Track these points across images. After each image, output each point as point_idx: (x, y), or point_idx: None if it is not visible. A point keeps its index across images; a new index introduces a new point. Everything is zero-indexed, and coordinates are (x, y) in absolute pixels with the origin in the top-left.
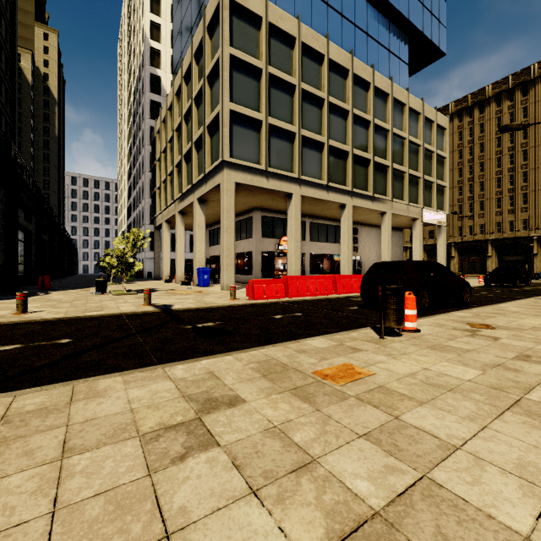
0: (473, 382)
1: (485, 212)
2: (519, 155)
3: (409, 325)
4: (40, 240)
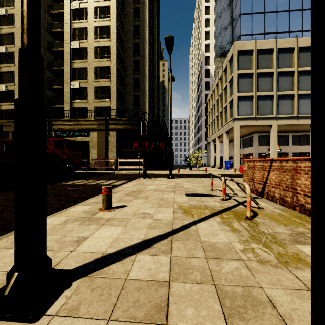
0: None
1: None
2: None
3: None
4: (169, 152)
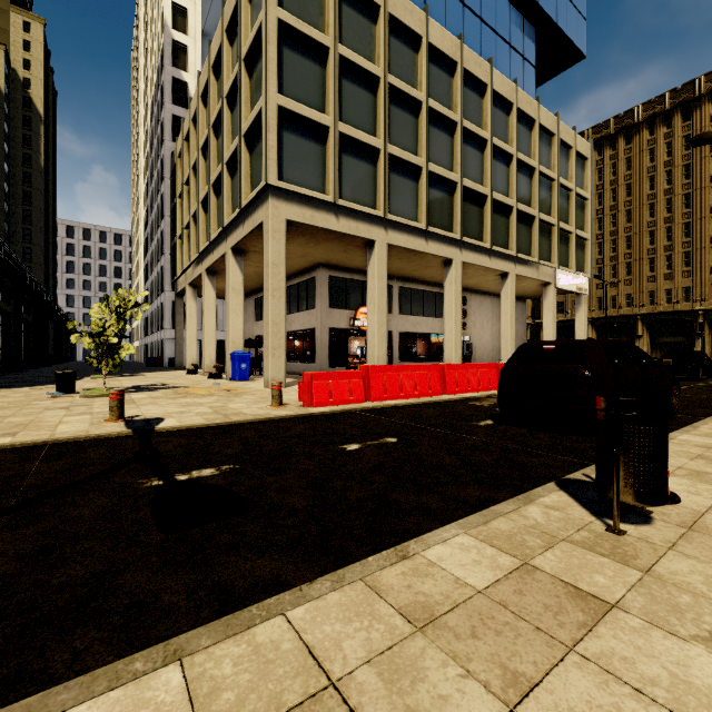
0: None
1: (633, 277)
2: (679, 200)
3: None
4: None
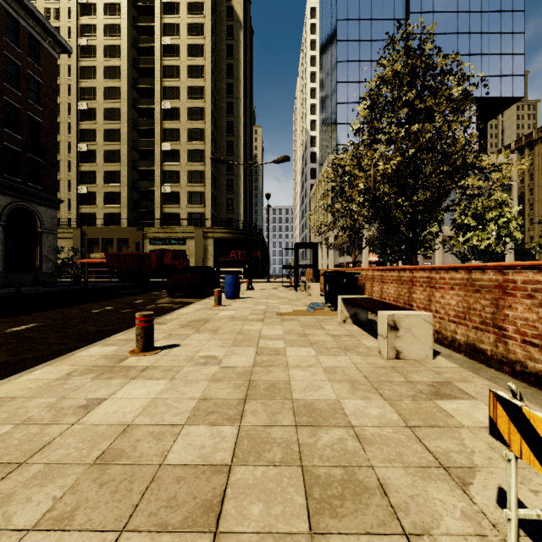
0: None
1: None
2: None
3: None
4: (264, 258)
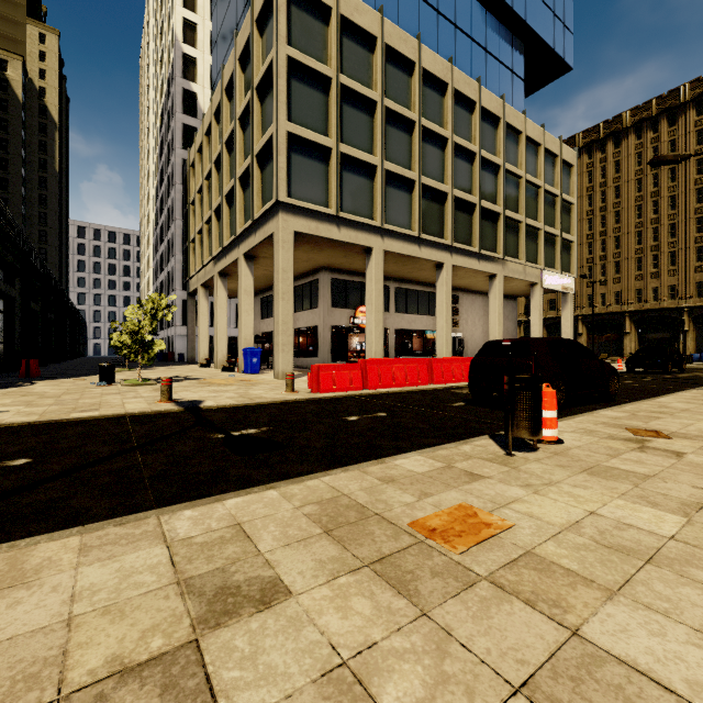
0: (681, 541)
1: (622, 276)
2: (665, 202)
3: (547, 432)
4: (28, 310)
